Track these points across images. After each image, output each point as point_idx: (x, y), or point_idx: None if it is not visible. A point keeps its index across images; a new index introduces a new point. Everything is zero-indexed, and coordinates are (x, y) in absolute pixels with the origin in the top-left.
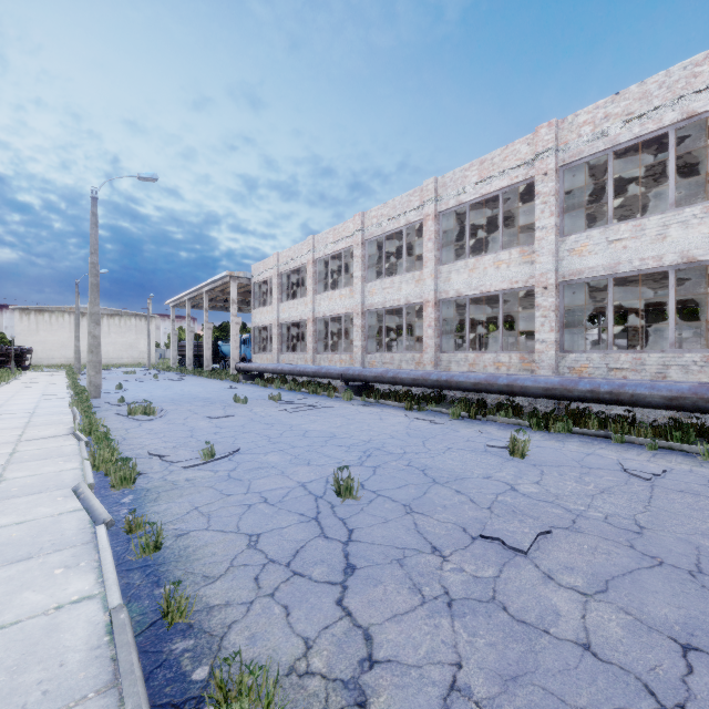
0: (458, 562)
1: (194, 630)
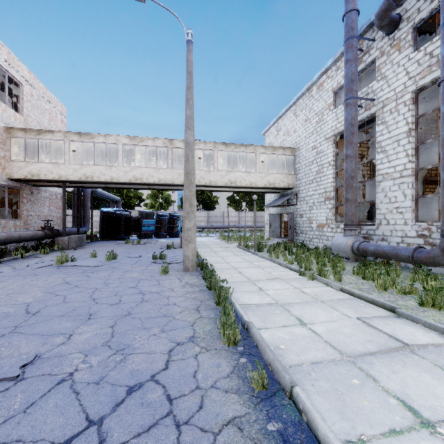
0: (75, 366)
1: (247, 380)
